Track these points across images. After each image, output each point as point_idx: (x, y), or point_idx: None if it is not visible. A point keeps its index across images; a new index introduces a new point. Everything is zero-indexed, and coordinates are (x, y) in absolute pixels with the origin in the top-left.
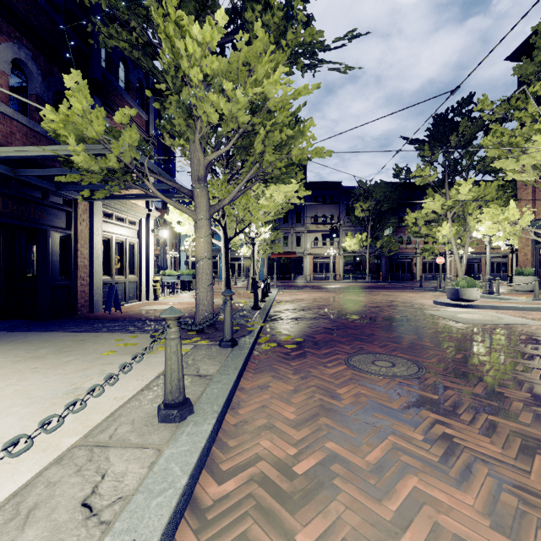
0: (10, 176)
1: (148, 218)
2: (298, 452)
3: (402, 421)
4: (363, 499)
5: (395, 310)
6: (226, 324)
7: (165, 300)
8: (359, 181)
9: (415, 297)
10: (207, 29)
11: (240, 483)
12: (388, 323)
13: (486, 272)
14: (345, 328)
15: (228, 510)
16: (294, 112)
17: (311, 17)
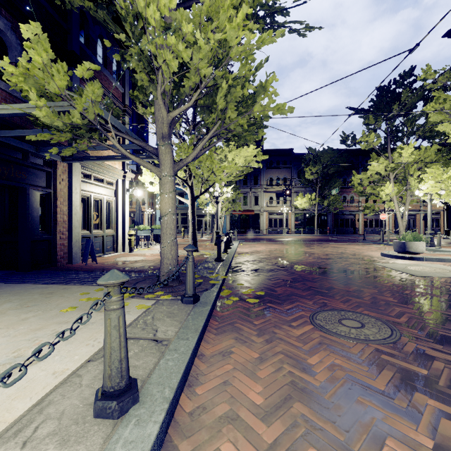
0: None
1: (124, 179)
2: None
3: (396, 411)
4: None
5: (347, 262)
6: (188, 279)
7: (139, 252)
8: (309, 148)
9: (362, 250)
10: None
11: None
12: (344, 275)
13: (421, 227)
14: (303, 280)
15: None
16: (256, 68)
17: None
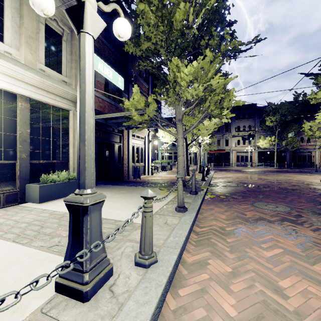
0: (104, 123)
1: (148, 135)
2: (227, 226)
3: (273, 223)
4: (250, 237)
5: (289, 184)
6: (193, 184)
7: (156, 175)
8: (269, 103)
9: (308, 178)
10: (189, 67)
11: (207, 229)
12: (281, 190)
13: None
14: (253, 191)
15: (204, 233)
16: (225, 86)
17: (234, 31)
